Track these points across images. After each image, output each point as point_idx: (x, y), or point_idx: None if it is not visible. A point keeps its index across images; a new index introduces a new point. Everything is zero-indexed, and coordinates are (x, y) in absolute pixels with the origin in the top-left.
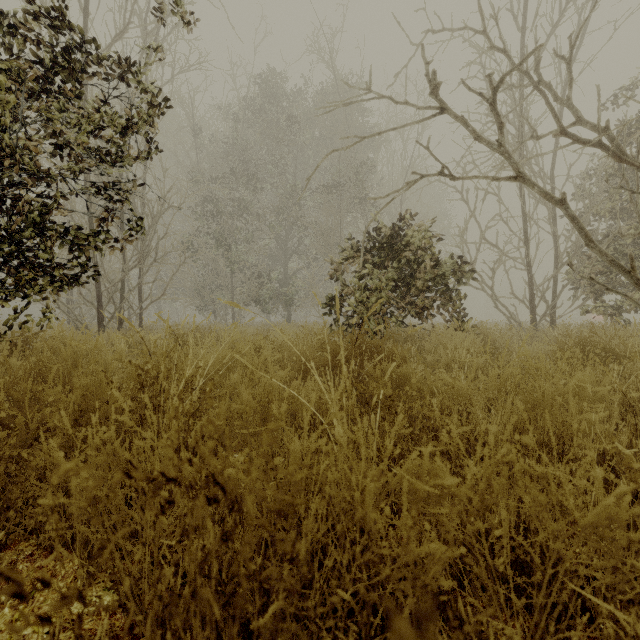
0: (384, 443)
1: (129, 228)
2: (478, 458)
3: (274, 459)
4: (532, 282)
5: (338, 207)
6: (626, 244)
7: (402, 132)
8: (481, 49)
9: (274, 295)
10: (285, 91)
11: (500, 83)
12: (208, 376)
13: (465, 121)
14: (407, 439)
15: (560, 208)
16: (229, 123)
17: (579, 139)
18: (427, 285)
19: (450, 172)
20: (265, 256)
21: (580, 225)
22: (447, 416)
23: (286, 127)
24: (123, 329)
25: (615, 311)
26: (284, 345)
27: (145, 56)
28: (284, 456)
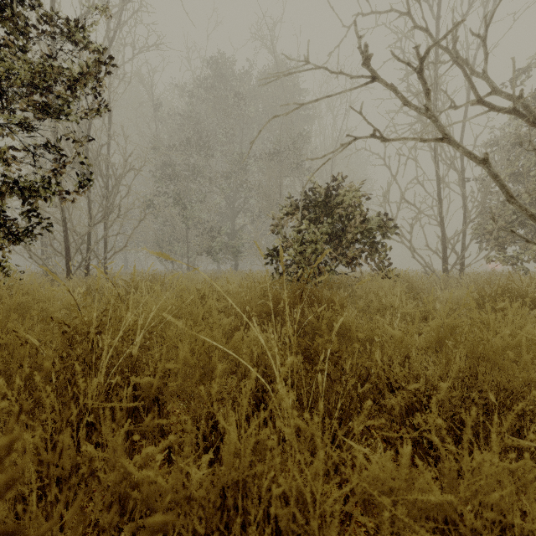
0: (330, 401)
1: (80, 182)
2: (476, 464)
3: (202, 456)
4: (445, 236)
5: (278, 172)
6: (524, 203)
7: (332, 109)
8: (403, 33)
9: (223, 247)
10: (233, 72)
11: (426, 54)
12: (147, 329)
13: (395, 88)
14: (354, 396)
15: (483, 167)
16: (185, 99)
17: (495, 107)
18: (357, 238)
19: (381, 134)
20: (216, 214)
21: (501, 182)
22: (388, 365)
23: (233, 103)
24: (89, 276)
25: (516, 261)
26: (230, 292)
27: (109, 37)
28: (224, 416)
